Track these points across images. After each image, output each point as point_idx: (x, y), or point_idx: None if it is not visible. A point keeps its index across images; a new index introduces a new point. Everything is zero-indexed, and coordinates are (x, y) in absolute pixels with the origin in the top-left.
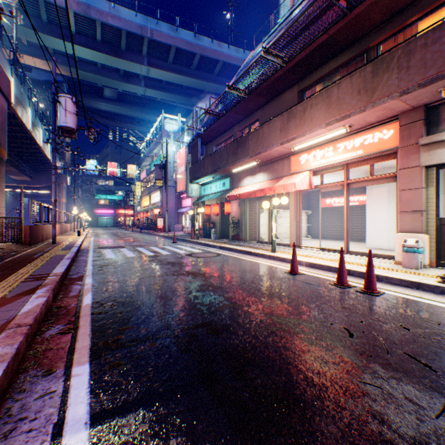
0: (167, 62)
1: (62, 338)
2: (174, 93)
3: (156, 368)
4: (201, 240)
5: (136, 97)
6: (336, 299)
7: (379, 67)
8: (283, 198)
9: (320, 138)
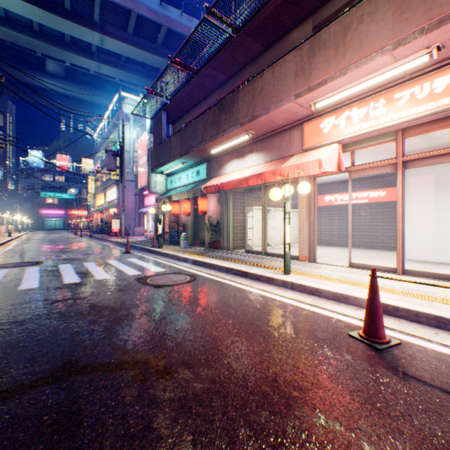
0: (127, 32)
1: None
2: (136, 73)
3: None
4: (166, 250)
5: (90, 76)
6: None
7: None
8: (303, 183)
9: (369, 81)
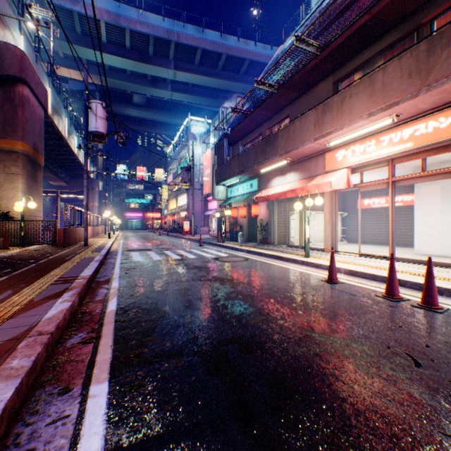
0: (194, 64)
1: (83, 348)
2: (200, 95)
3: (181, 393)
4: (227, 244)
5: (163, 102)
6: (388, 315)
7: (436, 44)
8: (317, 198)
9: (361, 130)
